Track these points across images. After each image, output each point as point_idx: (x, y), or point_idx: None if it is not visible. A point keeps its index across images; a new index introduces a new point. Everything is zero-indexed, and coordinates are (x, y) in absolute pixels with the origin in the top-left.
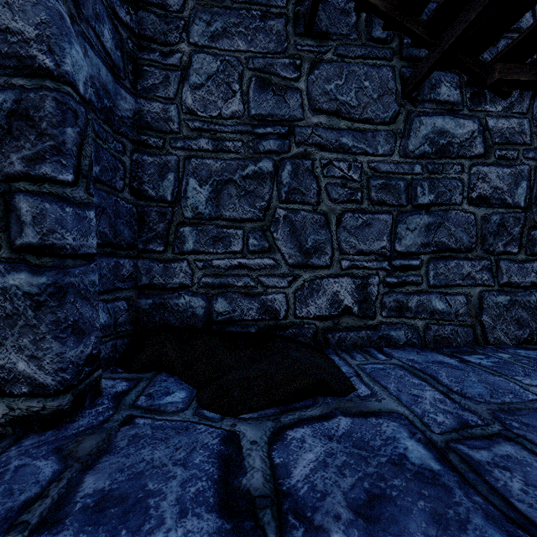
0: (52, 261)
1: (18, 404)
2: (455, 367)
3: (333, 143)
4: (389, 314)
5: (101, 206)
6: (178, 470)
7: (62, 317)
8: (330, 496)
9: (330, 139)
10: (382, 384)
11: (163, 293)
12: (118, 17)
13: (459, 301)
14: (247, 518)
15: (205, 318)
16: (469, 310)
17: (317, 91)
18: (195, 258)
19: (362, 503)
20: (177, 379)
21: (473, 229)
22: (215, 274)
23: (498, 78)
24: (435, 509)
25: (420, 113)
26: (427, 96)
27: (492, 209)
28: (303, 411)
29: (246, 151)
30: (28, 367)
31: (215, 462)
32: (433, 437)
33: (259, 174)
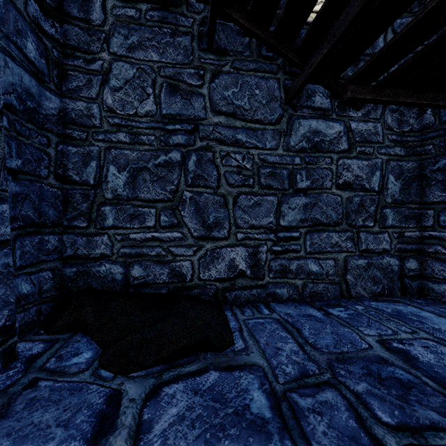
0: None
1: None
2: (318, 320)
3: (230, 138)
4: (275, 275)
5: (24, 193)
6: (59, 431)
7: None
8: None
9: (228, 135)
10: (256, 338)
11: (86, 262)
12: (43, 30)
13: (329, 264)
14: None
15: (124, 282)
16: (337, 271)
17: (217, 96)
18: (114, 233)
19: None
20: (89, 339)
21: (340, 208)
22: (132, 246)
23: (350, 96)
24: None
25: (299, 117)
26: (305, 103)
27: (354, 192)
28: (184, 367)
29: (158, 144)
30: None
31: (93, 421)
32: (276, 387)
33: (169, 163)
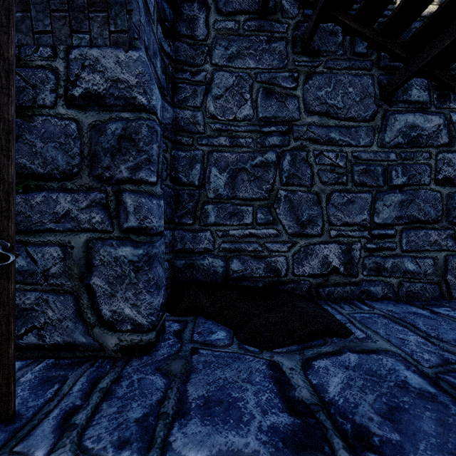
0: (146, 238)
1: (125, 337)
2: (428, 317)
3: (323, 137)
4: (369, 273)
5: None
6: (247, 385)
7: (151, 277)
8: (360, 406)
9: (321, 135)
10: (372, 329)
11: (192, 255)
12: (163, 49)
13: (427, 263)
14: (309, 417)
15: (224, 275)
16: (436, 270)
17: (311, 97)
18: (216, 229)
19: (385, 411)
20: (213, 322)
21: (439, 205)
22: (231, 241)
23: None
24: (438, 417)
25: (395, 112)
26: (400, 98)
27: (455, 188)
28: (319, 348)
29: (255, 146)
30: (131, 312)
31: (270, 381)
32: (424, 370)
33: (265, 164)
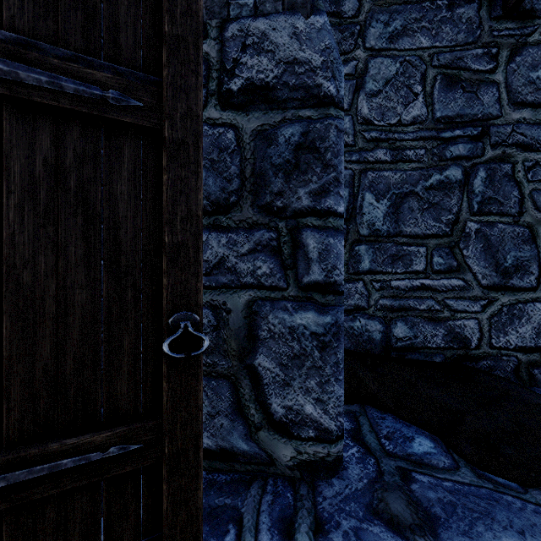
0: (334, 299)
1: (305, 448)
2: None
3: (540, 140)
4: None
5: None
6: None
7: (339, 358)
8: None
9: (536, 137)
10: None
11: None
12: None
13: None
14: None
15: (383, 343)
16: None
17: (519, 81)
18: (371, 279)
19: None
20: (395, 418)
21: None
22: (393, 296)
23: None
24: None
25: None
26: None
27: None
28: None
29: (429, 159)
30: (314, 411)
31: None
32: None
33: (445, 184)
